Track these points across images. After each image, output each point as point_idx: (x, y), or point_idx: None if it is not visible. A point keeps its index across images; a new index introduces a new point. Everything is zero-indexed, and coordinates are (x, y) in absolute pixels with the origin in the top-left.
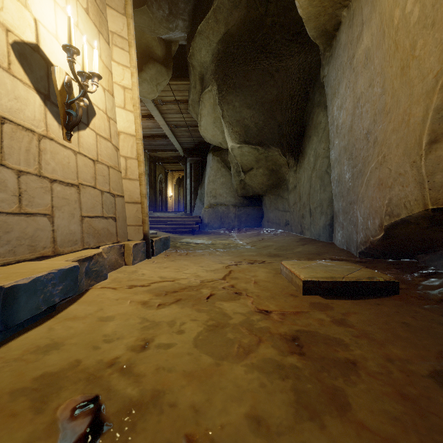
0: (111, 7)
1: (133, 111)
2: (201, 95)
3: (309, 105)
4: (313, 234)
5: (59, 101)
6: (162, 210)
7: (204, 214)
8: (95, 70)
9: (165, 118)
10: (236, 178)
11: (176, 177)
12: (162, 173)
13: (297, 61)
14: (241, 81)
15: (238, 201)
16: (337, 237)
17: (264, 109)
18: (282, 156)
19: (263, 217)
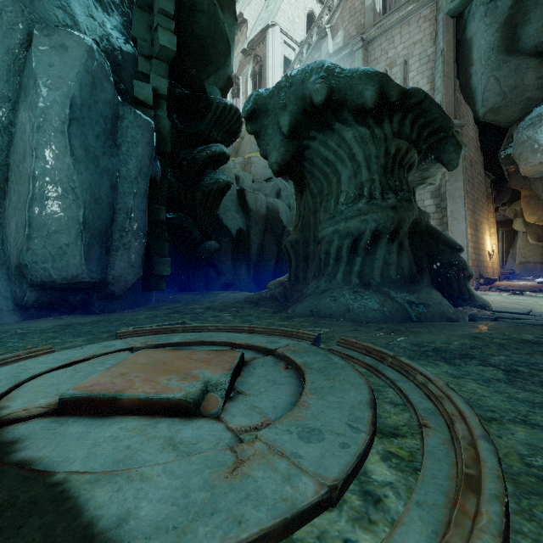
0: (491, 228)
1: (495, 248)
2: (515, 219)
3: None
4: None
5: (489, 256)
6: None
7: (515, 268)
8: (494, 249)
9: None
10: (539, 248)
11: None
12: None
13: None
14: None
15: None
16: None
17: None
18: None
19: None
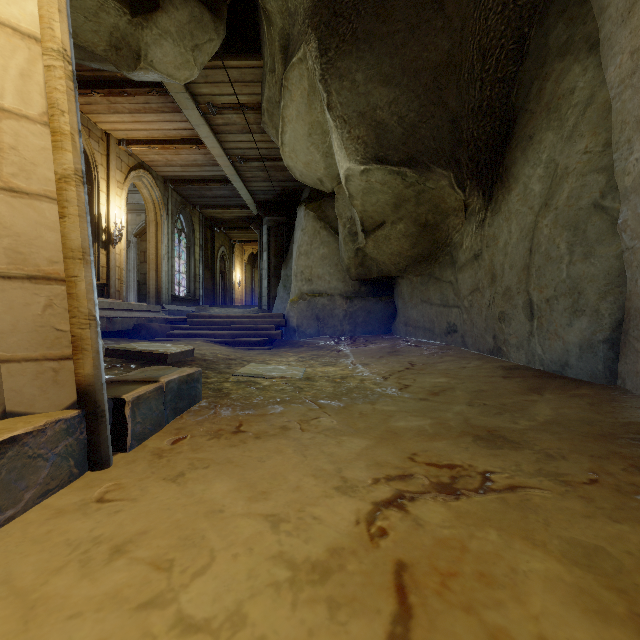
0: None
1: None
2: (284, 74)
3: (528, 66)
4: (541, 359)
5: None
6: (225, 303)
7: (291, 311)
8: None
9: (223, 141)
10: (348, 245)
11: (247, 252)
12: (225, 245)
13: None
14: (370, 24)
15: (350, 287)
16: None
17: (419, 83)
18: (455, 188)
19: (394, 315)
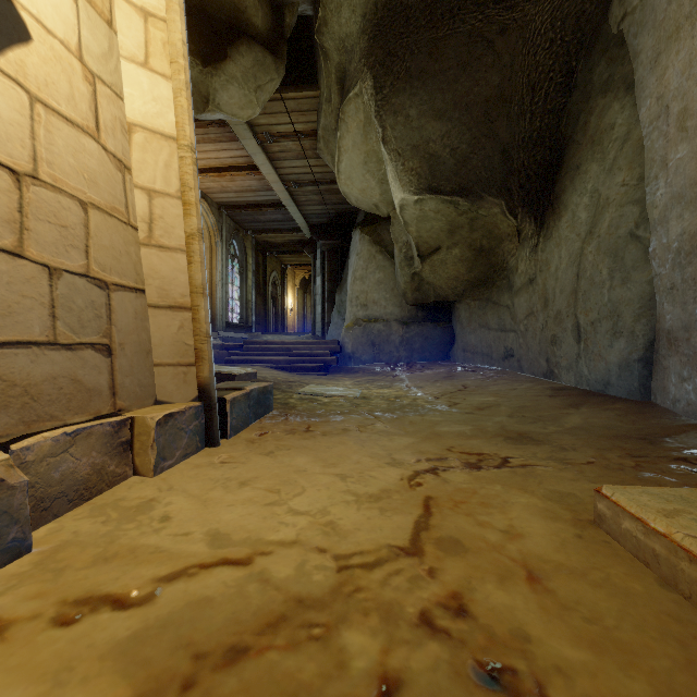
0: None
1: (170, 77)
2: (341, 107)
3: (575, 99)
4: (587, 379)
5: None
6: (276, 330)
7: (346, 338)
8: None
9: (278, 168)
10: (404, 270)
11: (299, 277)
12: (276, 270)
13: (550, 4)
14: (423, 63)
15: (407, 312)
16: (677, 391)
17: (470, 117)
18: (507, 215)
19: (453, 341)
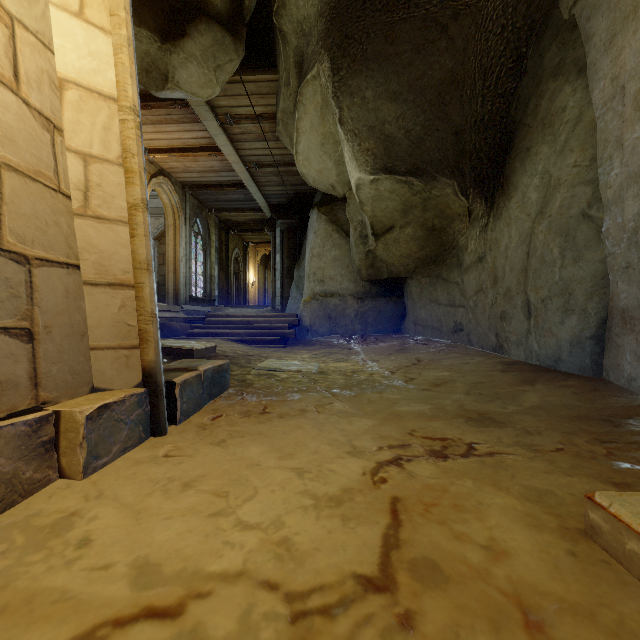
0: None
1: (109, 31)
2: (299, 89)
3: (526, 83)
4: (538, 355)
5: None
6: (239, 303)
7: (304, 311)
8: None
9: (239, 149)
10: (359, 248)
11: (260, 254)
12: (239, 247)
13: None
14: (379, 46)
15: (361, 288)
16: (633, 370)
17: (424, 99)
18: (459, 195)
19: (404, 315)
